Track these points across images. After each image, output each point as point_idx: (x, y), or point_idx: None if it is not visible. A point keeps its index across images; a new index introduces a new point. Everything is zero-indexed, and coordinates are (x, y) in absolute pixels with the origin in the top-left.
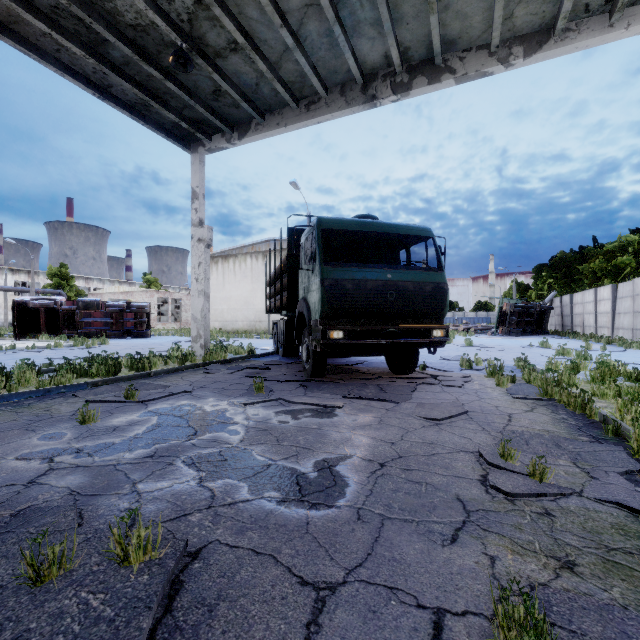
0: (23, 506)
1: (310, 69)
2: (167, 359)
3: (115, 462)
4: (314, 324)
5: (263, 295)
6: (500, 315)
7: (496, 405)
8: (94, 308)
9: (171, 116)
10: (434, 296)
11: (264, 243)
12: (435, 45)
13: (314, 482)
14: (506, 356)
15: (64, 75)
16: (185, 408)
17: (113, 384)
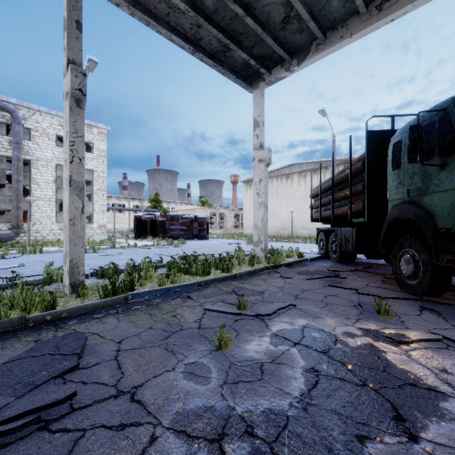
0: None
1: None
2: (240, 260)
3: None
4: (449, 233)
5: (286, 208)
6: None
7: None
8: (176, 219)
9: (243, 55)
10: None
11: (287, 167)
12: None
13: None
14: None
15: (171, 35)
16: (315, 335)
17: (212, 284)
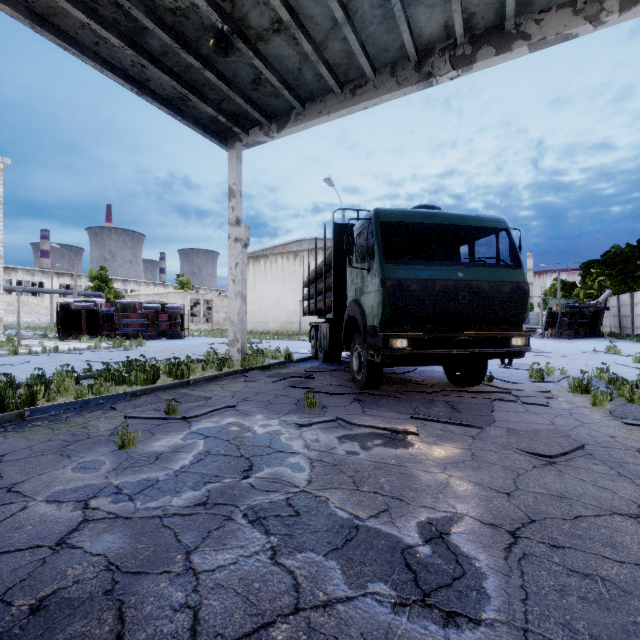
0: (47, 590)
1: (359, 47)
2: (205, 364)
3: (161, 512)
4: (371, 330)
5: (294, 296)
6: (549, 316)
7: (610, 434)
8: (131, 310)
9: (209, 110)
10: (513, 298)
11: (295, 243)
12: (508, 6)
13: (431, 565)
14: (574, 364)
15: (103, 70)
16: (232, 428)
17: (152, 394)
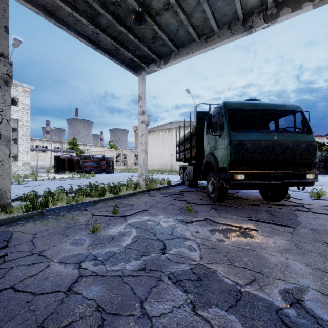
0: (66, 322)
1: (211, 14)
2: (127, 187)
3: (121, 273)
4: (222, 169)
5: (168, 151)
6: None
7: None
8: (88, 159)
9: (129, 55)
10: (307, 151)
11: (169, 124)
12: None
13: (301, 324)
14: None
15: (78, 37)
16: (149, 223)
17: (103, 202)
